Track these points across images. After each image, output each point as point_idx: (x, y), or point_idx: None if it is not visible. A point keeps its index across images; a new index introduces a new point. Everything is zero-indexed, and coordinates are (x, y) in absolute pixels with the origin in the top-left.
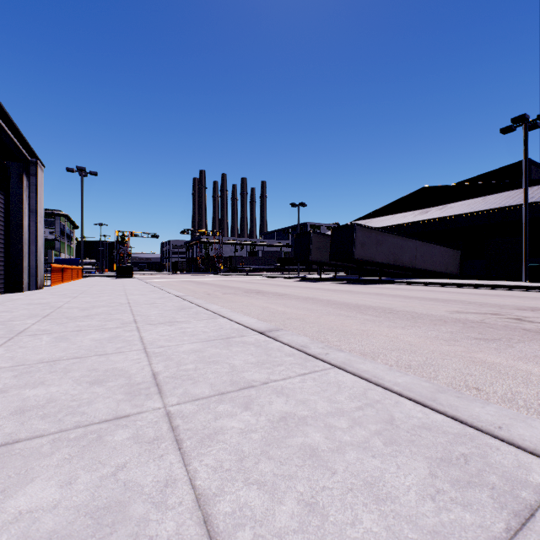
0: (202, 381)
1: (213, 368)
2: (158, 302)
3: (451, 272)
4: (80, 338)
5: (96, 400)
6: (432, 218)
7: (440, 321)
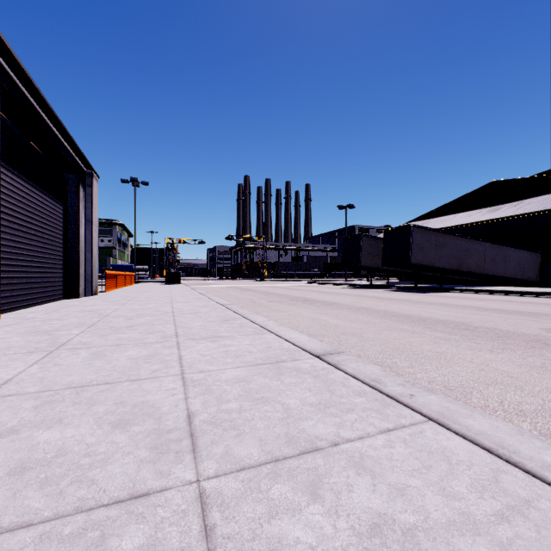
0: (248, 433)
1: (262, 410)
2: (201, 311)
3: (529, 278)
4: (117, 355)
5: (113, 457)
6: (505, 216)
7: (537, 342)
